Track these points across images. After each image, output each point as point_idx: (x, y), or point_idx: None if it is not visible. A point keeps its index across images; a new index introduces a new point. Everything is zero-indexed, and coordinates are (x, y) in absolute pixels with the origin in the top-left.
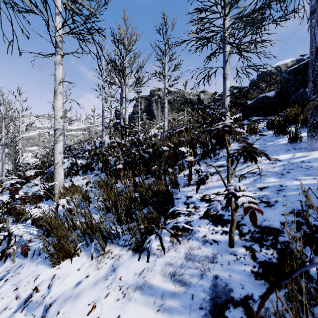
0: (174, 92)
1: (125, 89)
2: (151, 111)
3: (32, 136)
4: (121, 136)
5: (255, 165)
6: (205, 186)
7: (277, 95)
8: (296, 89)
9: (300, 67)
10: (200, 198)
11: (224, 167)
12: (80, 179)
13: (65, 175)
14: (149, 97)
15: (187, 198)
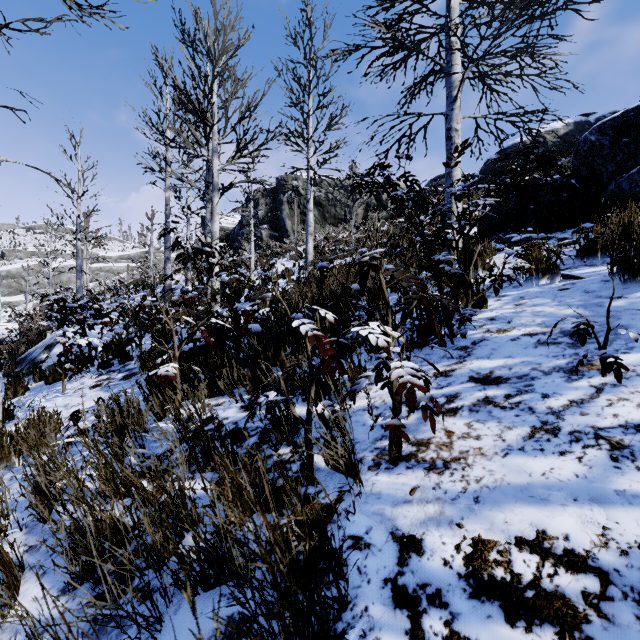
0: (328, 177)
1: (213, 161)
2: (280, 221)
3: (13, 272)
4: (197, 276)
5: (626, 387)
6: (462, 476)
7: (567, 184)
8: (619, 169)
9: (629, 115)
10: (465, 562)
11: (503, 386)
12: (87, 385)
13: (54, 371)
14: (272, 187)
15: (399, 550)
